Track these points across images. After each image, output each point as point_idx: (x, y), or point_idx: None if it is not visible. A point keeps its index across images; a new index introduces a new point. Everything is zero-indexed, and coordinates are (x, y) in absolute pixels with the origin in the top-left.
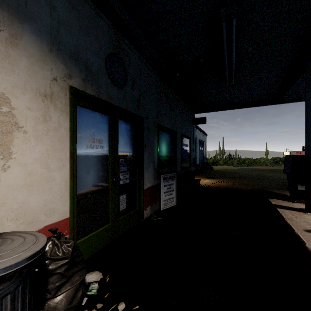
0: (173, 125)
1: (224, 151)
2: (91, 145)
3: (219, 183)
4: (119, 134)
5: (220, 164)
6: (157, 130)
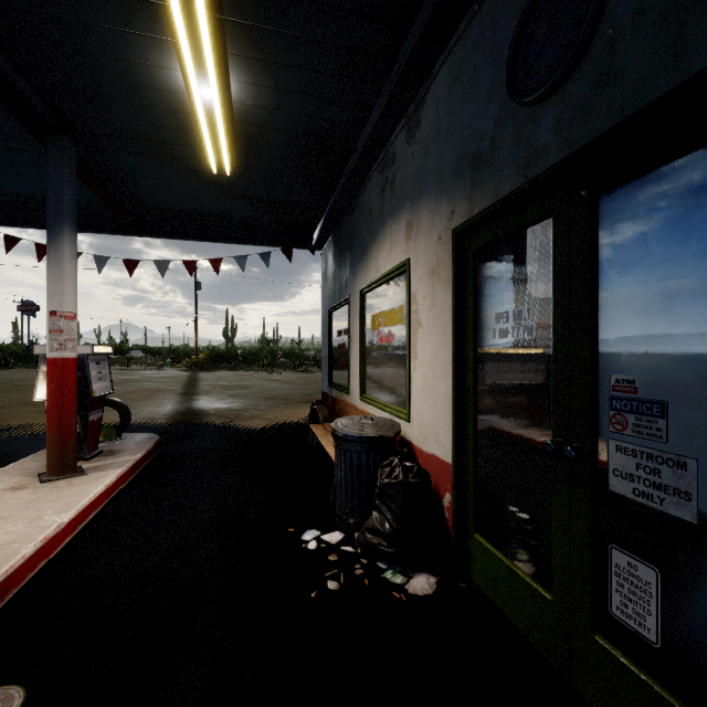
0: None
1: None
2: (502, 328)
3: None
4: (606, 262)
5: None
6: None
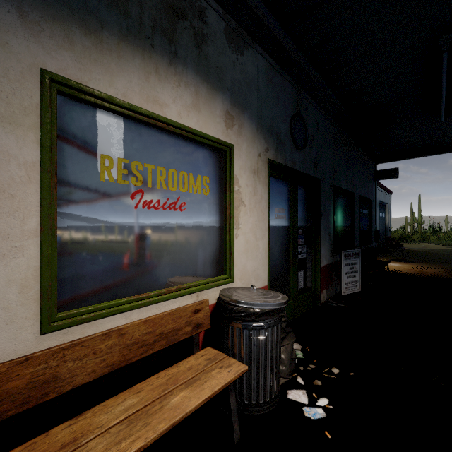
0: (350, 185)
1: (421, 219)
2: (277, 215)
3: (420, 269)
4: (297, 202)
5: (414, 241)
6: (333, 193)
